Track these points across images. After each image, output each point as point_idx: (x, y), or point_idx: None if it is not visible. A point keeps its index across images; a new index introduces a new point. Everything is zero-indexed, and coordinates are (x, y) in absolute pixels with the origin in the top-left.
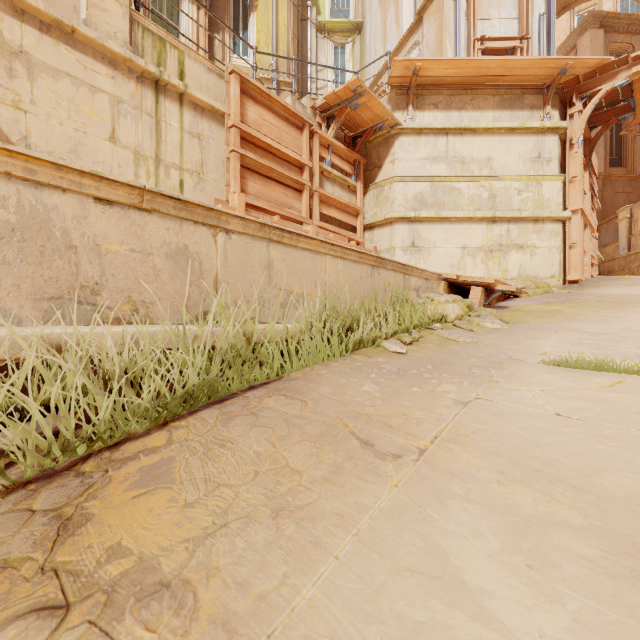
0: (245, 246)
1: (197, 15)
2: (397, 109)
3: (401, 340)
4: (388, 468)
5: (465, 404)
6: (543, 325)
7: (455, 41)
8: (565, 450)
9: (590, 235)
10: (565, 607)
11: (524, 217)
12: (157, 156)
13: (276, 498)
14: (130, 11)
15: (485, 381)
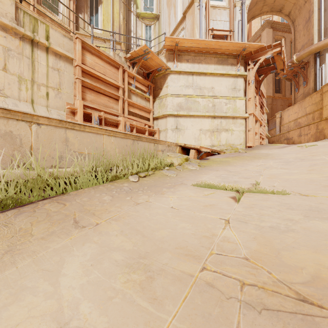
0: (50, 131)
1: (69, 3)
2: (169, 61)
3: (139, 175)
4: (75, 232)
5: (138, 204)
6: (215, 168)
7: (200, 29)
8: (157, 221)
9: (259, 125)
10: (89, 277)
11: (228, 116)
12: (32, 79)
13: (12, 246)
14: (15, 2)
15: (159, 194)
